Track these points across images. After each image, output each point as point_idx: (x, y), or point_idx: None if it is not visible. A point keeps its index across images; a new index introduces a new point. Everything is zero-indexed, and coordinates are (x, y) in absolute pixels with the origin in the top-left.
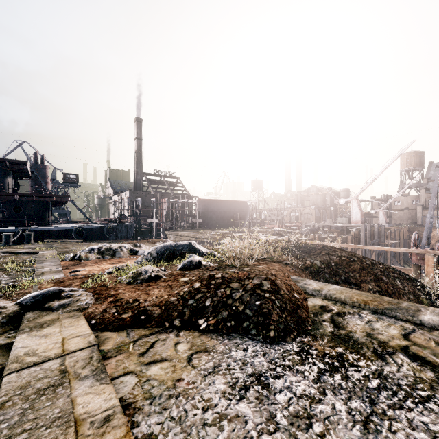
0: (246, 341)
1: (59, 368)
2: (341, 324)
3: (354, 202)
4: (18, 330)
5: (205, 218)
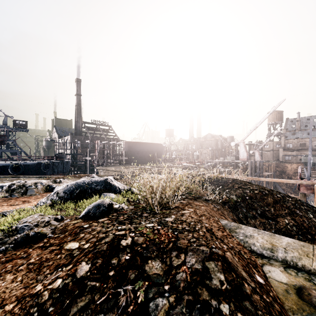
0: None
1: None
2: None
3: (242, 144)
4: None
5: (130, 156)
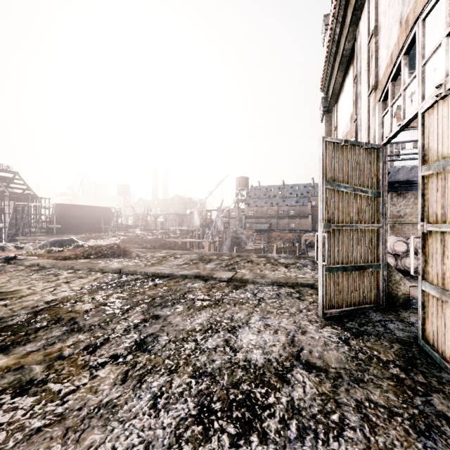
0: (108, 258)
1: (53, 262)
2: (139, 255)
3: (196, 212)
4: (19, 262)
5: (64, 223)
